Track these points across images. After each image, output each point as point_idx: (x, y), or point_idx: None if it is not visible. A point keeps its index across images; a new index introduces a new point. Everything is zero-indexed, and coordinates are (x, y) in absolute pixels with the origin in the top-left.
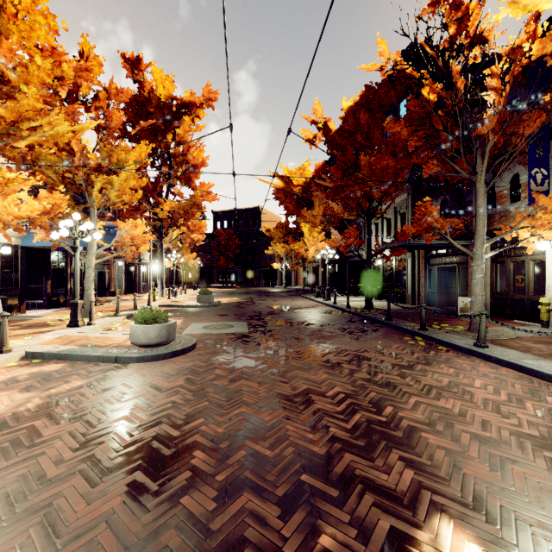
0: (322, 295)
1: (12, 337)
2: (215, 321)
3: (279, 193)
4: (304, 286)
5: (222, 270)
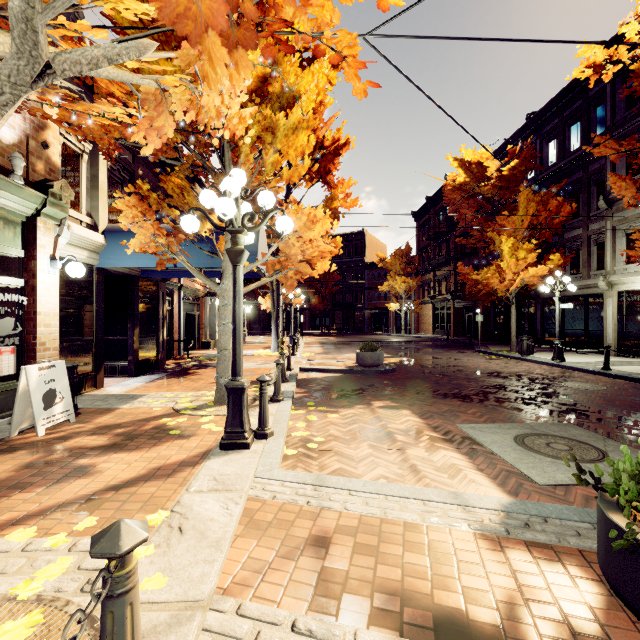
0: (530, 351)
1: (107, 504)
2: (488, 418)
3: (454, 192)
4: (435, 334)
5: (314, 313)
